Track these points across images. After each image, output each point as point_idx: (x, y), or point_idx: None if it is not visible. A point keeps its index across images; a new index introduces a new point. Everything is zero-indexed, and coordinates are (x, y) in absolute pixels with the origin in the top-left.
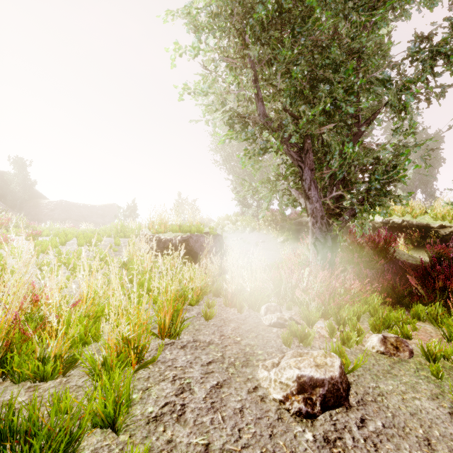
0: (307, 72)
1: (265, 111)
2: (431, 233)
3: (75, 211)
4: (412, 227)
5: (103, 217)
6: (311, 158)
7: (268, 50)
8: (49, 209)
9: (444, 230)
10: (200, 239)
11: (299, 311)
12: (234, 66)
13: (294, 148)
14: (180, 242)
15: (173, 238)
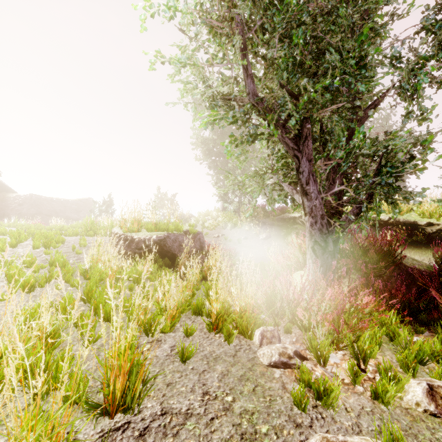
0: (310, 38)
1: (256, 90)
2: (417, 231)
3: (46, 205)
4: (398, 225)
5: (78, 212)
6: (309, 146)
7: (265, 0)
8: (17, 203)
9: (431, 228)
10: (179, 238)
11: (300, 335)
12: (219, 32)
13: (291, 135)
14: (155, 242)
15: (147, 238)
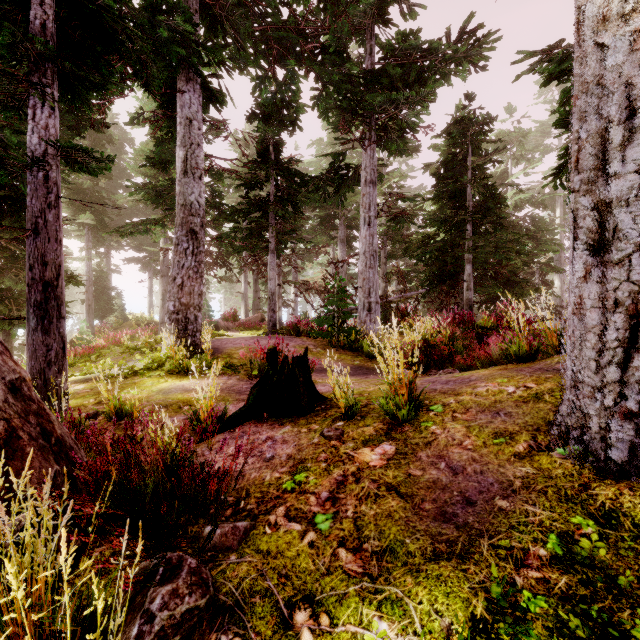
0: None
1: None
2: None
3: None
4: None
5: None
6: None
7: None
8: None
9: None
10: None
11: None
12: None
13: None
14: None
15: None
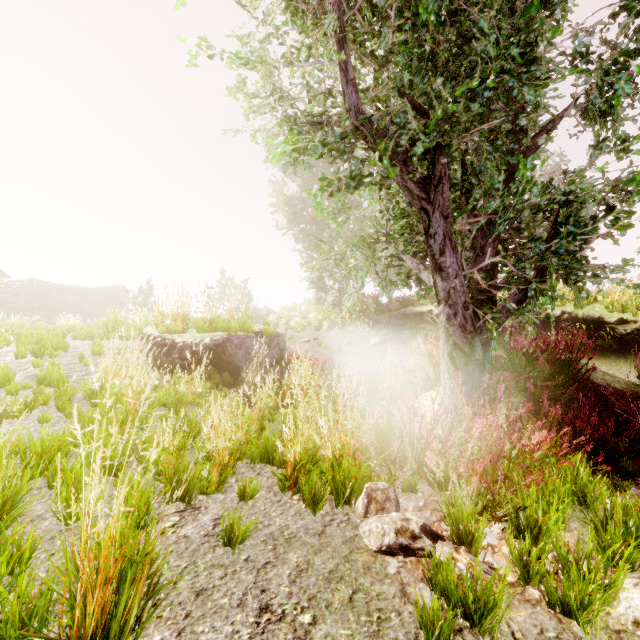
0: (446, 14)
1: (360, 104)
2: (603, 332)
3: (55, 296)
4: (576, 322)
5: (102, 306)
6: (445, 193)
7: None
8: (10, 292)
9: (624, 327)
10: (246, 343)
11: (431, 496)
12: (301, 7)
13: (416, 175)
14: (209, 348)
15: (196, 342)
